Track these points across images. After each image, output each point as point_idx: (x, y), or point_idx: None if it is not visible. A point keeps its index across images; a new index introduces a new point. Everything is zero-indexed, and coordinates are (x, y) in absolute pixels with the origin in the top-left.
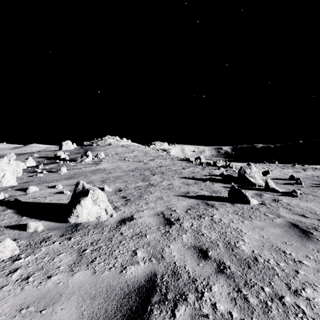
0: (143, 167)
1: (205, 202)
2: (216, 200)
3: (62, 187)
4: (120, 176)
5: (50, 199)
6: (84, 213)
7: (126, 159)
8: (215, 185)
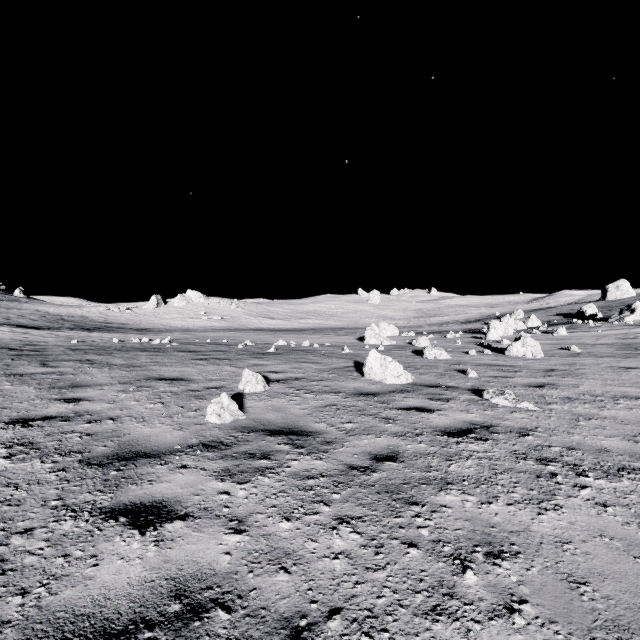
0: None
1: None
2: None
3: None
4: (639, 343)
5: None
6: (514, 350)
7: None
8: None
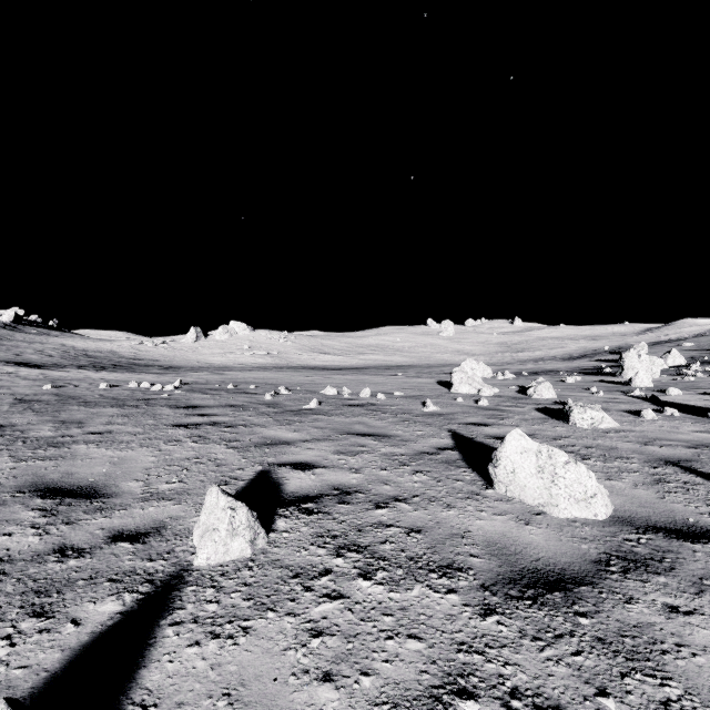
0: None
1: None
2: None
3: None
4: None
5: (695, 403)
6: None
7: None
8: None
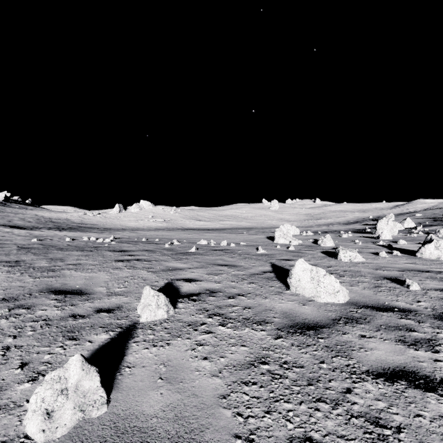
0: None
1: None
2: None
3: None
4: None
5: (412, 248)
6: (426, 253)
7: None
8: None
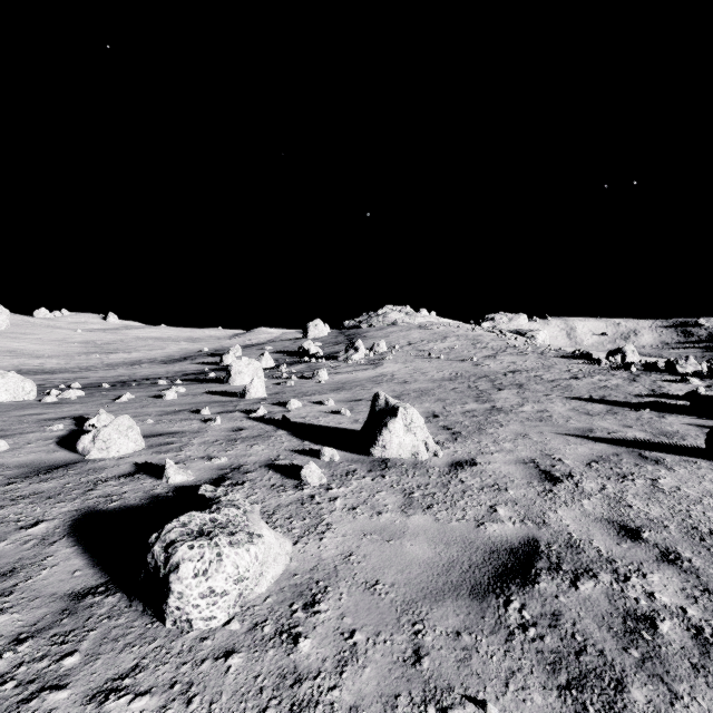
0: (473, 373)
1: (636, 452)
2: (668, 452)
3: (333, 404)
4: (428, 390)
5: (326, 421)
6: (393, 444)
7: (432, 356)
8: (669, 420)
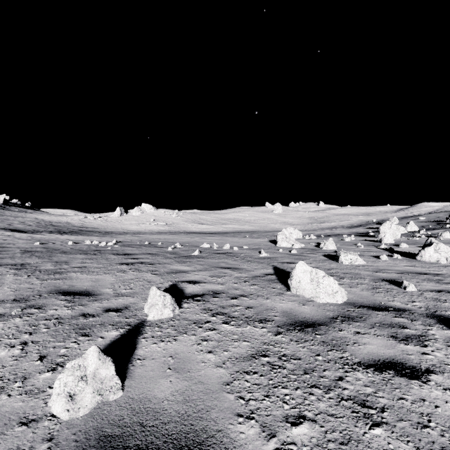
0: None
1: None
2: None
3: None
4: None
5: (413, 252)
6: (426, 256)
7: None
8: None
